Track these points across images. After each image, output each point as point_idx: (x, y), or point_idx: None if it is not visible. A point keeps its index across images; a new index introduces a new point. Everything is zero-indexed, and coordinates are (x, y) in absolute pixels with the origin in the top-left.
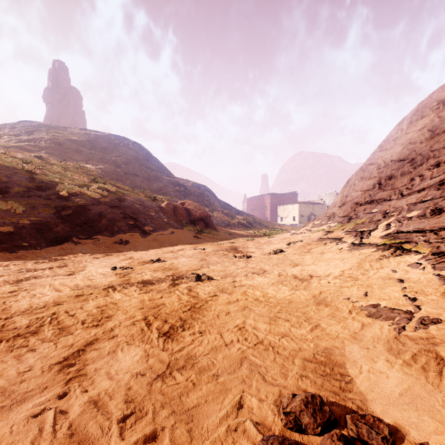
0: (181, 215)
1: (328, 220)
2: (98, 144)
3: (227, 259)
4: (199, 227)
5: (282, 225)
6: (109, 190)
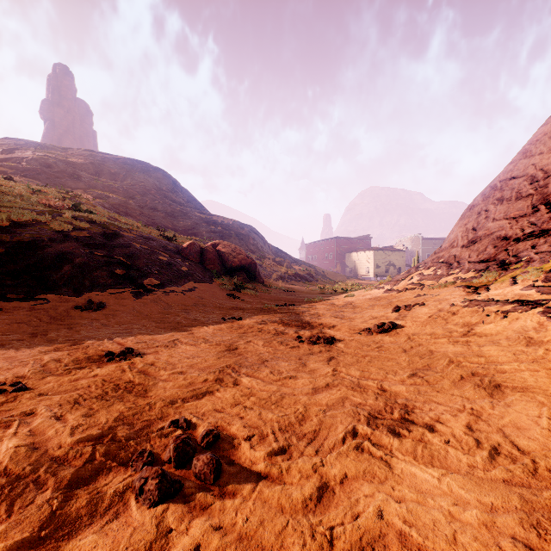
0: (210, 261)
1: (449, 268)
2: (105, 169)
3: (284, 346)
4: (239, 280)
5: (353, 278)
6: (95, 221)
